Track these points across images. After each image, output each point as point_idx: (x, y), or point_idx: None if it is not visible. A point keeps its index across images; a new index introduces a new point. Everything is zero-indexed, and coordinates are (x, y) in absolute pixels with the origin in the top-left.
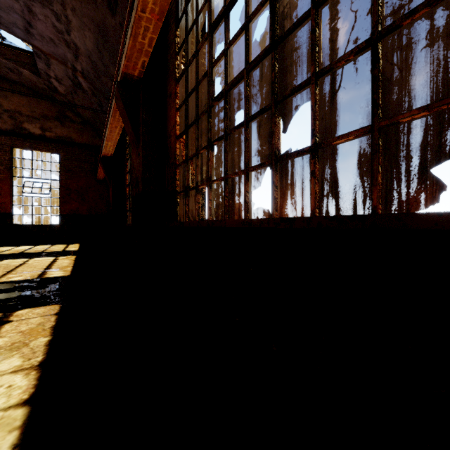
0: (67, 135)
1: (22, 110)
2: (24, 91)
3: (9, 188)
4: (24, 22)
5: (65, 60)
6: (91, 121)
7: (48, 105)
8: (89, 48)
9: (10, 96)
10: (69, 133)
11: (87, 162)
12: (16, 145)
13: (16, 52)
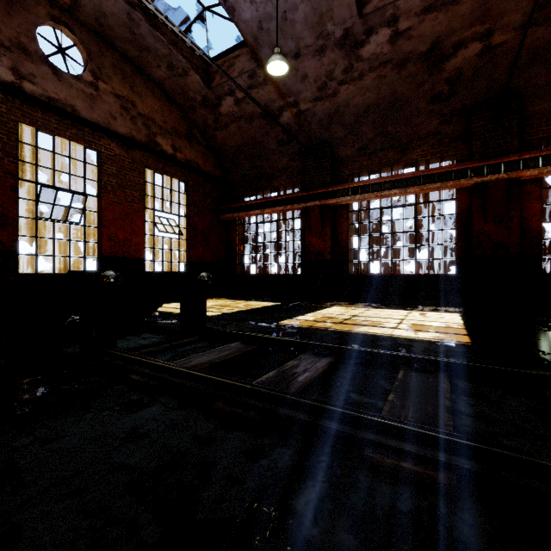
0: (194, 159)
1: (155, 117)
2: (157, 91)
3: (143, 224)
4: (292, 51)
5: (291, 93)
6: (226, 149)
7: (179, 116)
8: (353, 102)
9: (144, 95)
10: (196, 157)
11: (210, 196)
12: (150, 165)
13: (190, 50)
